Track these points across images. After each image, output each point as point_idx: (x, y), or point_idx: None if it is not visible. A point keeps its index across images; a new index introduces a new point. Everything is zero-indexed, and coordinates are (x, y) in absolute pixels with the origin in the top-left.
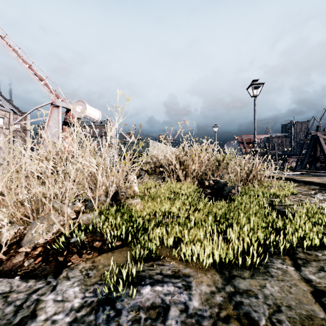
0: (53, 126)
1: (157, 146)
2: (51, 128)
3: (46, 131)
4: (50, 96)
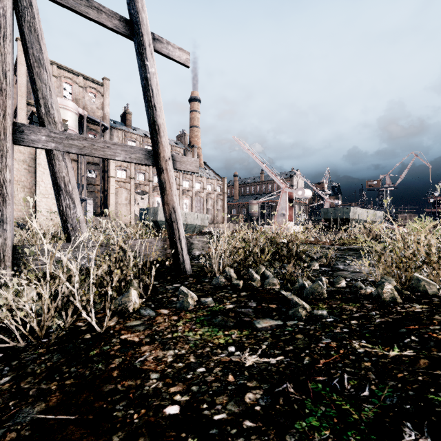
0: (283, 203)
1: (358, 212)
2: (281, 205)
3: (278, 206)
4: (280, 185)
